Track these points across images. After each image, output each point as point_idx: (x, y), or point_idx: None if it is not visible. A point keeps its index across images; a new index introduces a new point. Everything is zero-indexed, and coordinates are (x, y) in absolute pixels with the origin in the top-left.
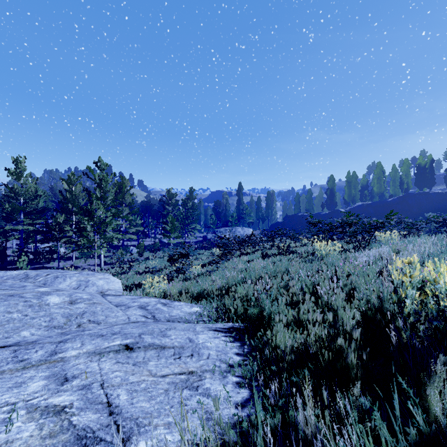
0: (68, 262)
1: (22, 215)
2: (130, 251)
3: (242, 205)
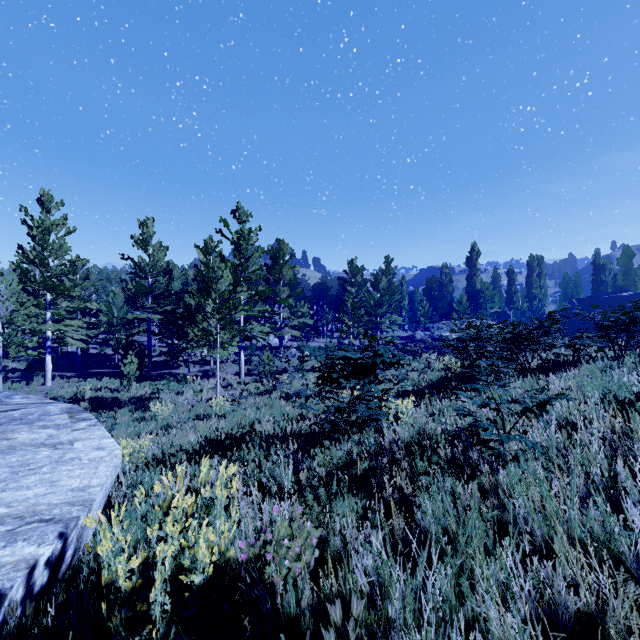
0: (205, 367)
1: (150, 299)
2: (292, 355)
3: (478, 284)
